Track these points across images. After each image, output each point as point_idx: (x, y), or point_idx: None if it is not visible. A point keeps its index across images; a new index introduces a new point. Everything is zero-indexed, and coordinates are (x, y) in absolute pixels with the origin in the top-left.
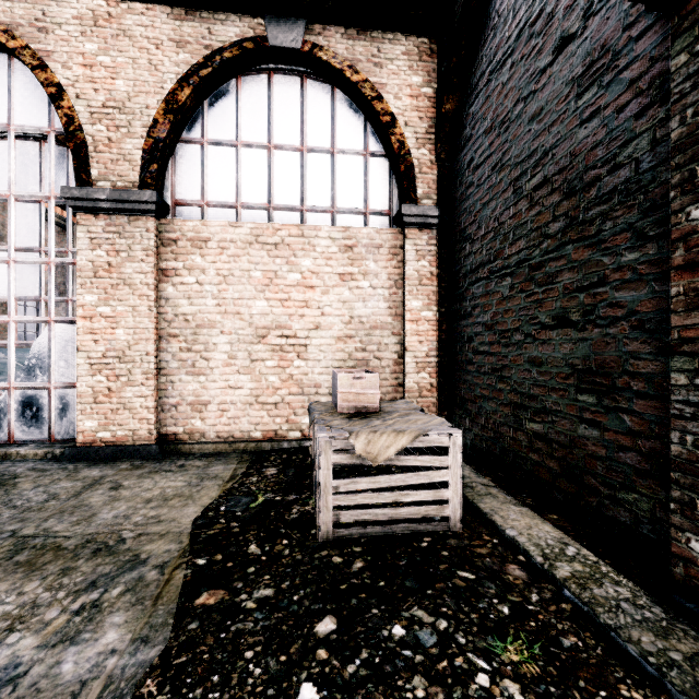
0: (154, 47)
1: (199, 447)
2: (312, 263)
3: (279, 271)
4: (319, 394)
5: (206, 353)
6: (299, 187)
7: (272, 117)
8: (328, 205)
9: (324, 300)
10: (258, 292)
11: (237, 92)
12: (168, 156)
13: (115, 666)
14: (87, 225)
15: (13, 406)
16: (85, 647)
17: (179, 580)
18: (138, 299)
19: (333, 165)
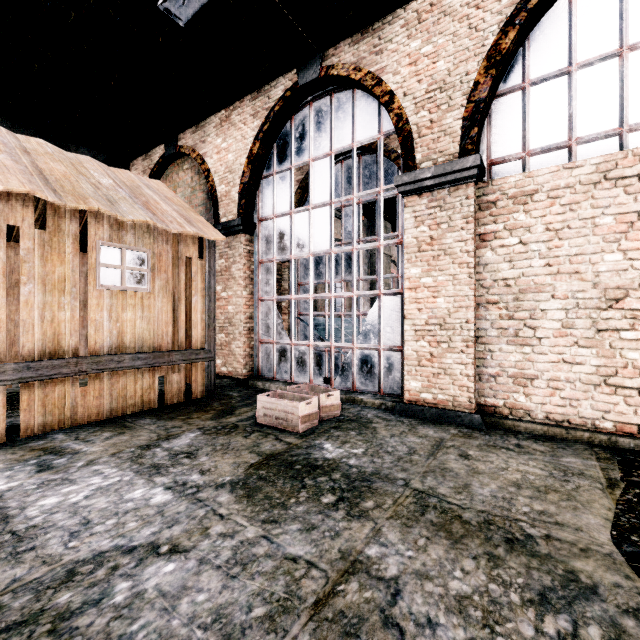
0: (474, 9)
1: (525, 425)
2: None
3: None
4: None
5: (532, 321)
6: None
7: (626, 11)
8: None
9: None
10: (607, 242)
11: (569, 7)
12: (484, 117)
13: None
14: (412, 206)
15: (355, 362)
16: None
17: None
18: (457, 268)
19: None
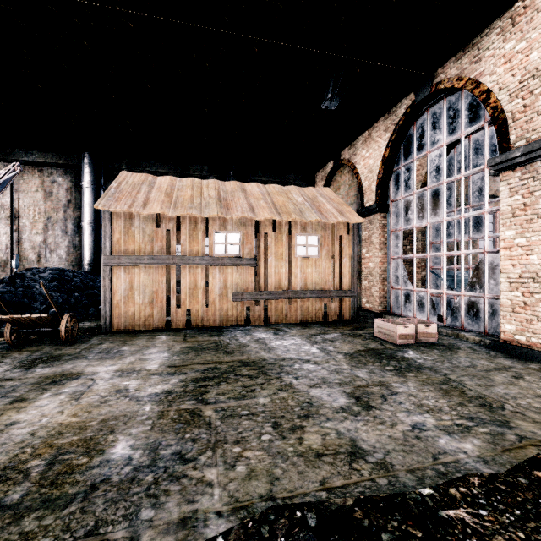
0: None
1: None
2: None
3: None
4: None
5: None
6: None
7: None
8: None
9: None
10: None
11: None
12: None
13: (462, 458)
14: (507, 179)
15: (463, 307)
16: (453, 440)
17: (530, 452)
18: None
19: None
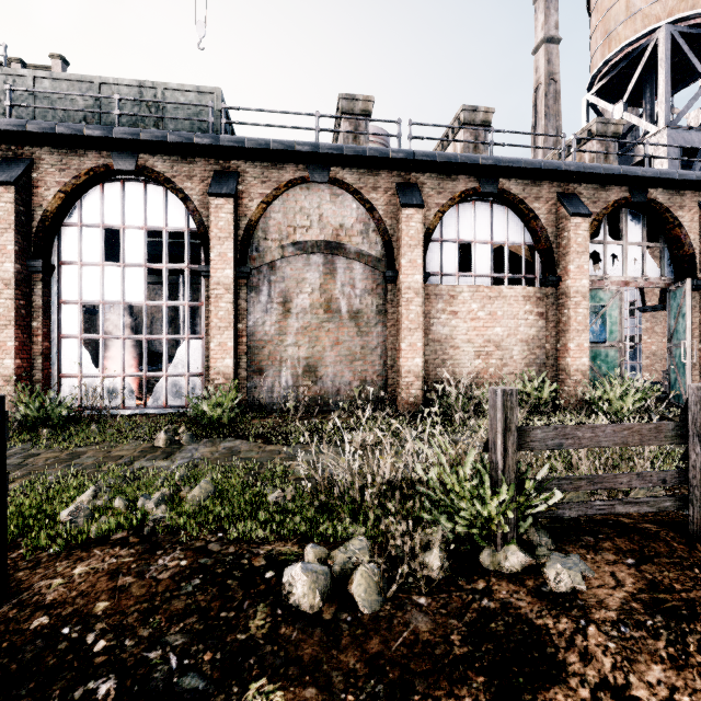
0: None
1: None
2: None
3: None
4: None
5: None
6: None
7: None
8: None
9: None
10: None
11: None
12: None
13: None
14: (644, 316)
15: (628, 368)
16: None
17: None
18: (658, 337)
19: None
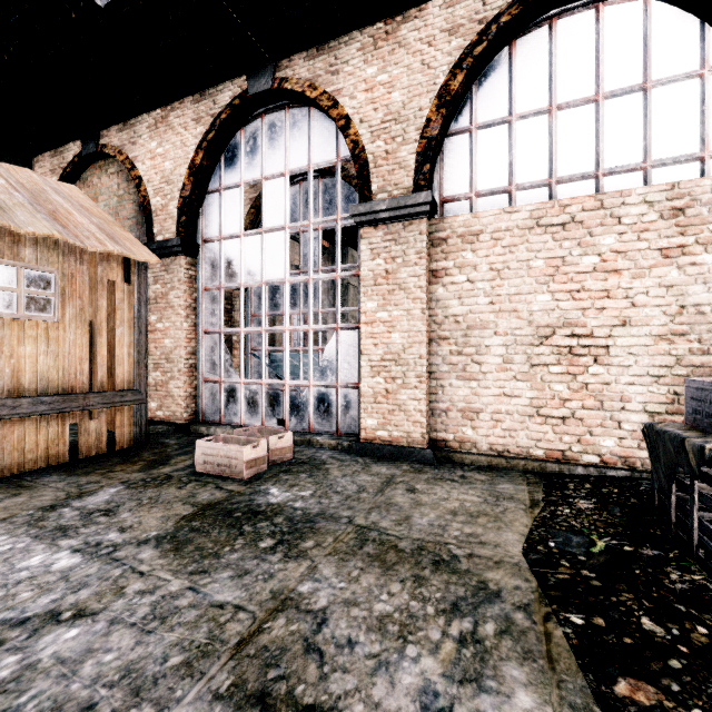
0: (426, 46)
1: (471, 458)
2: (616, 240)
3: (567, 256)
4: (627, 411)
5: (478, 356)
6: (593, 147)
7: (554, 73)
8: (637, 161)
9: (636, 287)
10: (539, 284)
11: (510, 60)
12: (437, 154)
13: None
14: (368, 237)
15: (311, 401)
16: (500, 701)
17: (563, 640)
18: (411, 303)
19: (646, 105)
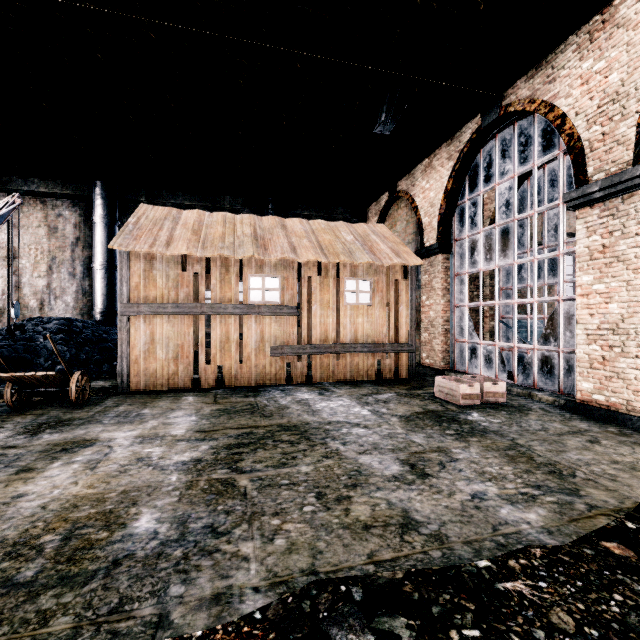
0: None
1: None
2: None
3: None
4: None
5: None
6: None
7: None
8: None
9: None
10: None
11: None
12: None
13: (525, 529)
14: (584, 217)
15: (535, 362)
16: (516, 510)
17: (599, 522)
18: (631, 274)
19: None
